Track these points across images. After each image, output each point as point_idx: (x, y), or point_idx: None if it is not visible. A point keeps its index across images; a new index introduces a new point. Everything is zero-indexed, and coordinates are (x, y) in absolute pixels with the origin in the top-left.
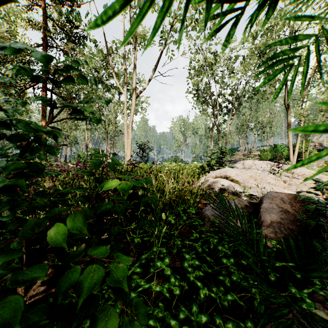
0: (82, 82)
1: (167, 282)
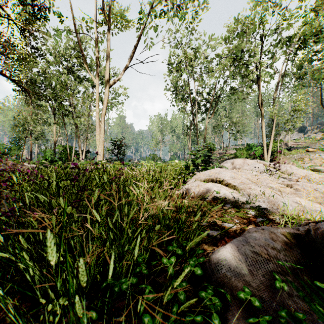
0: None
1: None
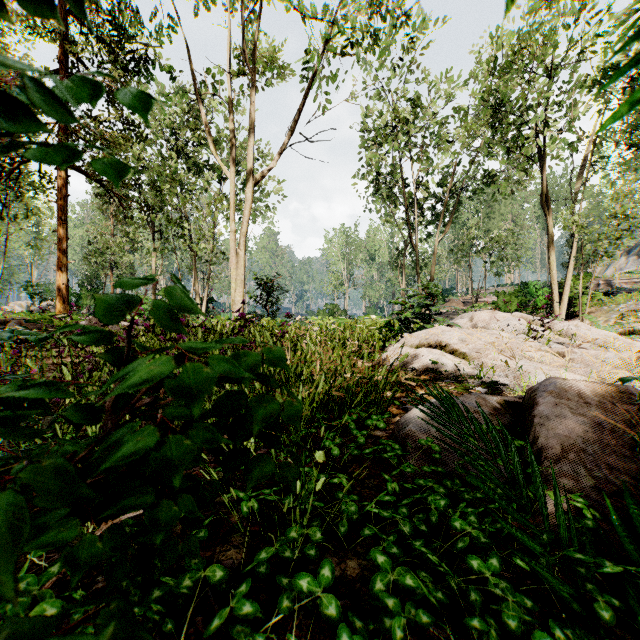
0: (31, 5)
1: None
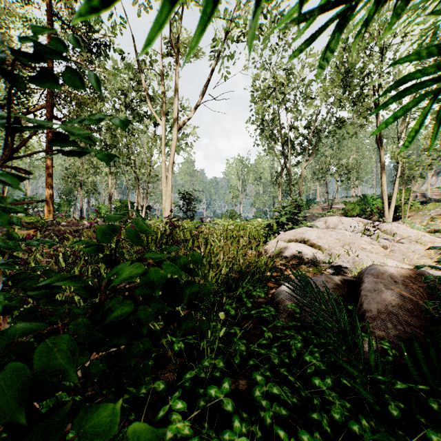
0: (72, 84)
1: (227, 429)
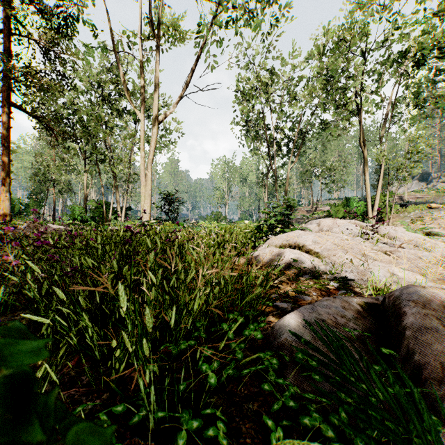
0: None
1: None
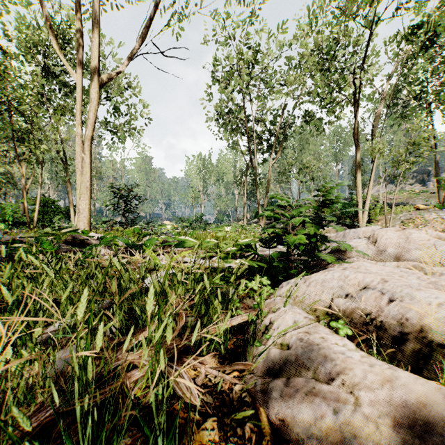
0: None
1: None
